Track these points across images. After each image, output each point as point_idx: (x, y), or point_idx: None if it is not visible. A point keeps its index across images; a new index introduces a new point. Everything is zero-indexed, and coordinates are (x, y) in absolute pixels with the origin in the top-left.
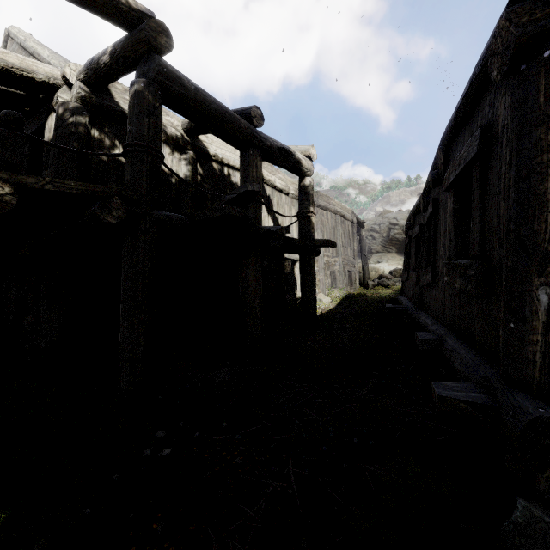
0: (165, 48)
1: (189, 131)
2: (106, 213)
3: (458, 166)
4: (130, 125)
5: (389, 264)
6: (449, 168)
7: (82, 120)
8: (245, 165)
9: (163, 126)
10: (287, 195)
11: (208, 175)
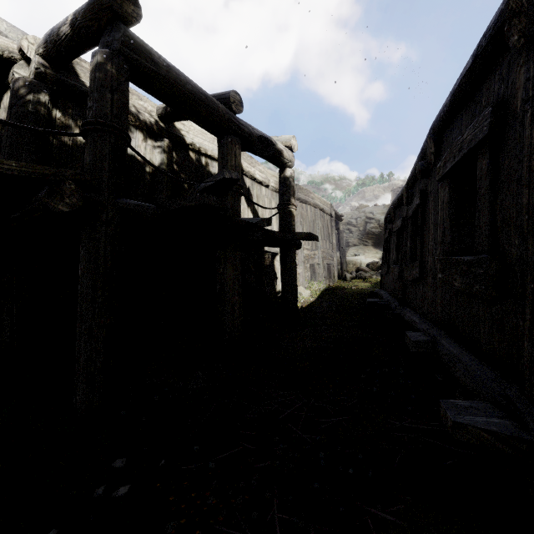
0: (132, 17)
1: (164, 117)
2: (57, 200)
3: (458, 152)
4: (90, 100)
5: (366, 257)
6: (445, 155)
7: (42, 99)
8: (223, 153)
9: (135, 111)
10: (267, 187)
11: (185, 165)
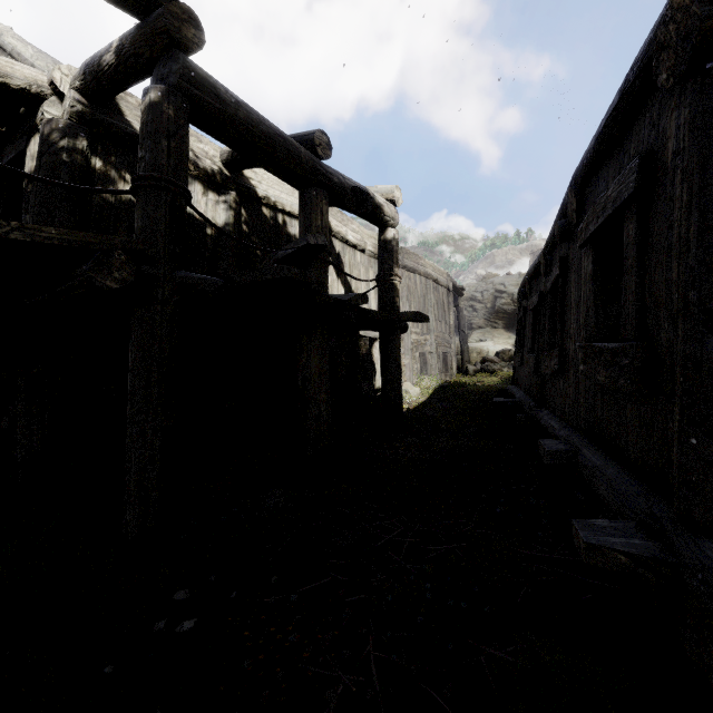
0: (193, 44)
1: (230, 164)
2: (104, 274)
3: (602, 212)
4: (141, 149)
5: (495, 343)
6: (588, 214)
7: (78, 145)
8: (306, 210)
9: (194, 156)
10: (363, 252)
11: (256, 224)
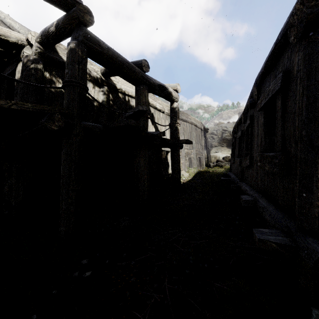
0: (89, 23)
1: (104, 74)
2: (51, 123)
3: (267, 96)
4: (67, 69)
5: (222, 153)
6: (261, 97)
7: (39, 66)
8: (138, 95)
9: (89, 71)
10: (163, 113)
11: (116, 101)
